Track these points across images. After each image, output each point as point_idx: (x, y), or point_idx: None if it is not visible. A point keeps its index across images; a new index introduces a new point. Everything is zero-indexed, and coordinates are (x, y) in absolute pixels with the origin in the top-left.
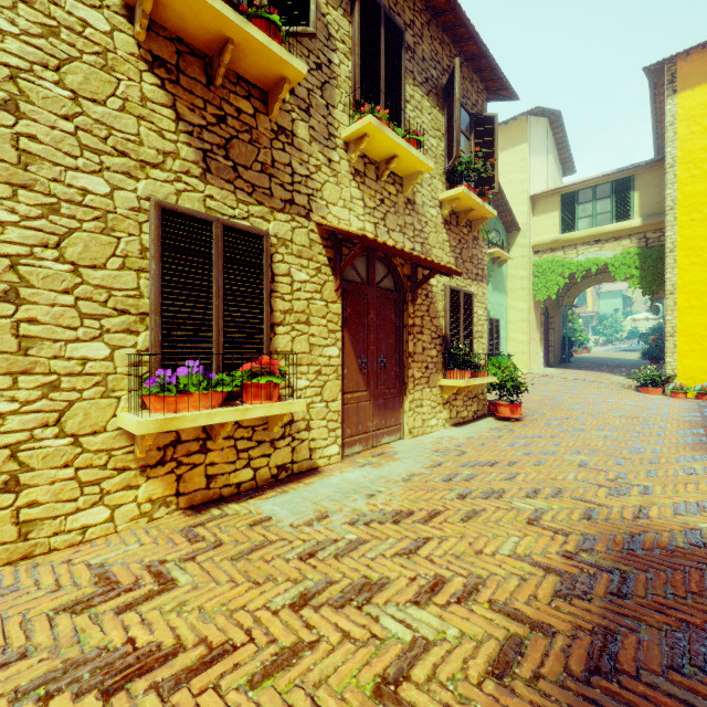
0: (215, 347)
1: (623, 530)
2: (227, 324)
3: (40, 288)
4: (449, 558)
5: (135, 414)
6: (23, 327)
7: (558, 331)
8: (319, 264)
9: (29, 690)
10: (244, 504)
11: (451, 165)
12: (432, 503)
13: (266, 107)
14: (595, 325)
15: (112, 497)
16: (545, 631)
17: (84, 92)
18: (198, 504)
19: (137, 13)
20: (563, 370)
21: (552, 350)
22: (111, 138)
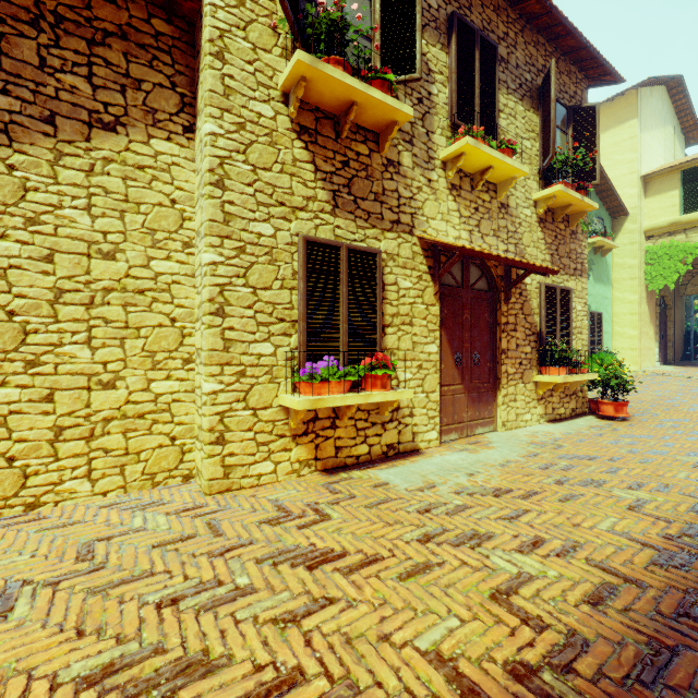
0: (342, 345)
1: None
2: (350, 327)
3: (235, 306)
4: (547, 526)
5: (292, 396)
6: (226, 333)
7: (679, 324)
8: (421, 273)
9: (263, 560)
10: (364, 471)
11: (546, 164)
12: (529, 485)
13: (378, 146)
14: None
15: (275, 456)
16: (638, 584)
17: (259, 164)
18: (329, 468)
19: (291, 99)
20: (686, 368)
21: (671, 346)
22: (274, 194)
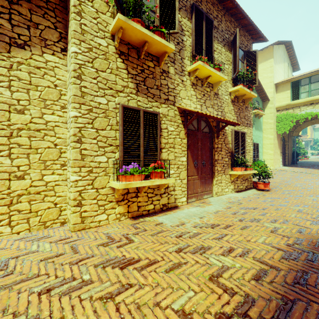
0: (141, 157)
1: (317, 238)
2: (145, 149)
3: (87, 138)
4: (235, 241)
5: (116, 182)
6: (82, 151)
7: (290, 149)
8: (178, 123)
9: (98, 265)
10: (151, 217)
11: (235, 76)
12: (227, 222)
13: (158, 63)
14: (312, 145)
15: (107, 211)
16: (276, 269)
17: (99, 68)
18: (134, 216)
19: (116, 38)
20: (293, 168)
21: (287, 158)
22: (107, 83)
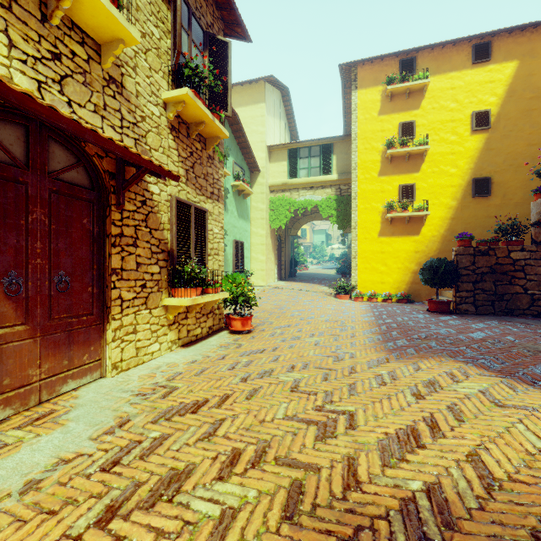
0: None
1: (334, 537)
2: None
3: None
4: None
5: None
6: None
7: (288, 254)
8: None
9: None
10: None
11: (175, 62)
12: None
13: None
14: (312, 251)
15: None
16: None
17: None
18: None
19: None
20: (291, 283)
21: (284, 268)
22: None
